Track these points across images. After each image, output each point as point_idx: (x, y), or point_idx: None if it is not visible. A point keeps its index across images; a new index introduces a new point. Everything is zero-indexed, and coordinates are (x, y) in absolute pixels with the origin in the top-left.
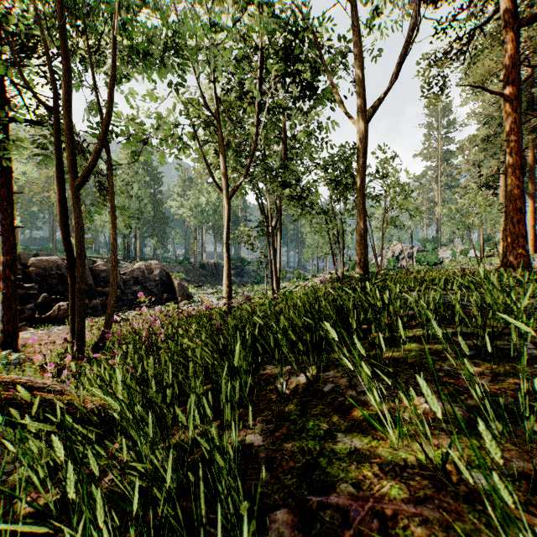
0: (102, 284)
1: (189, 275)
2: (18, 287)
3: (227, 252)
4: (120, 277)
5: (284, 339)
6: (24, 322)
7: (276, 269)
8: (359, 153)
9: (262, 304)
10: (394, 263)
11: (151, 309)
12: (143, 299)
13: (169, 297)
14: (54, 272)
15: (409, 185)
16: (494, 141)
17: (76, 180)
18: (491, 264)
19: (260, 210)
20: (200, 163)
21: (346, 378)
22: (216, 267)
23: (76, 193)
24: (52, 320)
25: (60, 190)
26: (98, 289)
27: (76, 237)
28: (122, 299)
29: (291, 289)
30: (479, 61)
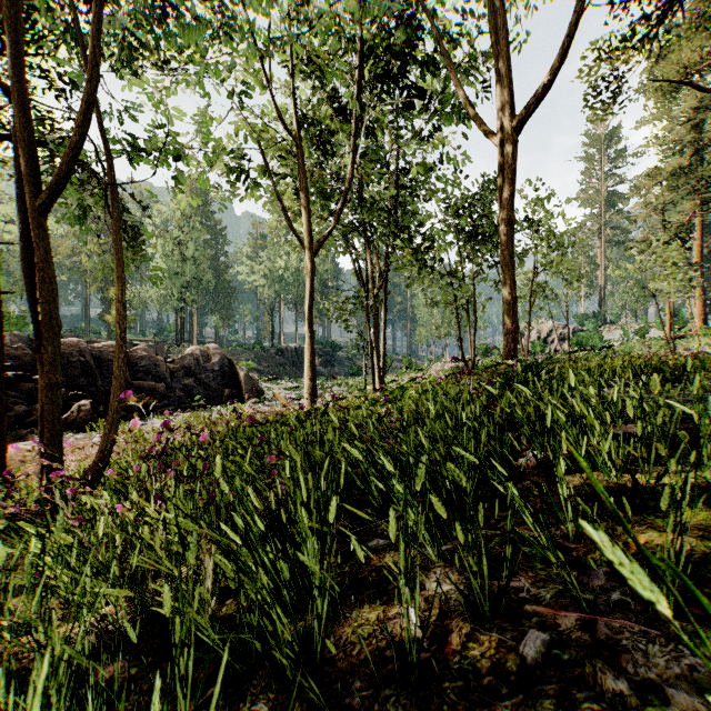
0: (141, 376)
1: (261, 364)
2: (24, 379)
3: (310, 331)
4: (166, 366)
5: (419, 517)
6: (30, 428)
7: (379, 356)
8: (505, 179)
9: (359, 406)
10: (541, 347)
11: (207, 410)
12: (137, 402)
13: (233, 393)
14: (76, 359)
15: (569, 236)
16: (688, 174)
17: (42, 198)
18: (684, 349)
19: (356, 274)
20: (273, 208)
21: (576, 615)
22: (298, 353)
23: (43, 219)
24: (69, 425)
25: (27, 220)
26: (135, 383)
27: (44, 295)
28: (167, 396)
29: (404, 383)
30: (670, 57)
